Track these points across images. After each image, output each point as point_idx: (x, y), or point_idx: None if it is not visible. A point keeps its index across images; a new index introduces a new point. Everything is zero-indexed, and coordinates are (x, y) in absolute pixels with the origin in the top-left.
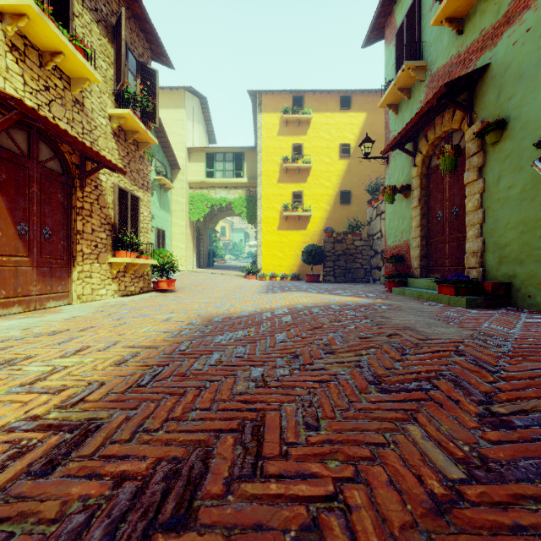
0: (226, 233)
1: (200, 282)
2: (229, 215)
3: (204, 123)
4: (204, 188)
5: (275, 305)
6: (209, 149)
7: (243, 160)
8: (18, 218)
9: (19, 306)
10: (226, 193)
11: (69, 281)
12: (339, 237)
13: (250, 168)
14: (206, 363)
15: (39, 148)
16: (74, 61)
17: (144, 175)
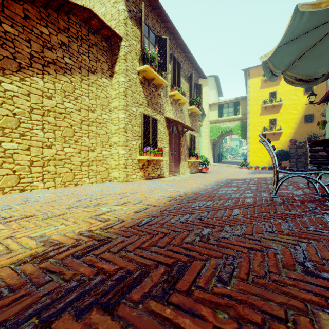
0: (227, 142)
1: (217, 170)
2: (230, 134)
3: (216, 88)
4: (217, 123)
5: (252, 177)
6: (220, 103)
7: (239, 105)
8: (171, 149)
9: (171, 174)
10: (229, 124)
11: (179, 167)
12: (300, 144)
13: (243, 109)
14: (232, 184)
15: (174, 128)
16: (183, 100)
17: (196, 126)
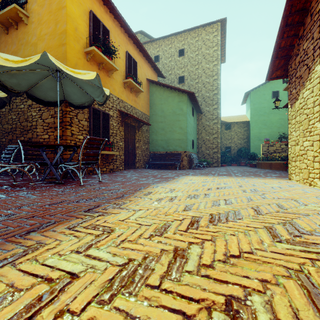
0: None
1: None
2: None
3: None
4: None
5: None
6: None
7: None
8: None
9: None
10: None
11: None
12: None
13: None
14: None
15: None
16: None
17: None
